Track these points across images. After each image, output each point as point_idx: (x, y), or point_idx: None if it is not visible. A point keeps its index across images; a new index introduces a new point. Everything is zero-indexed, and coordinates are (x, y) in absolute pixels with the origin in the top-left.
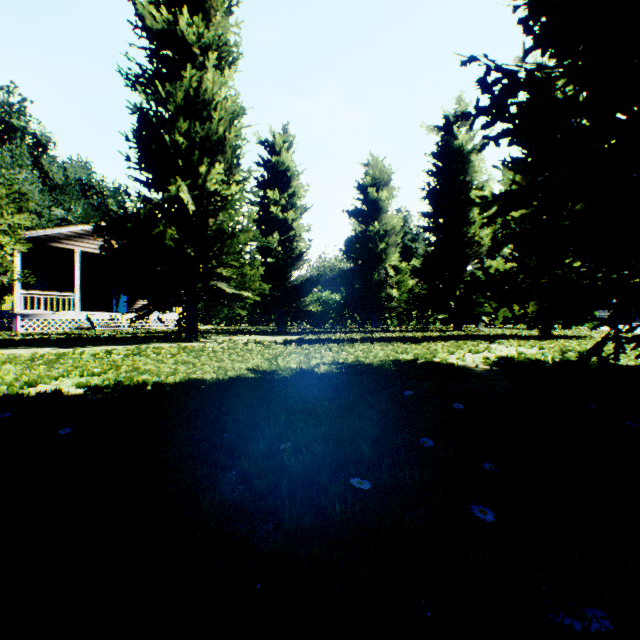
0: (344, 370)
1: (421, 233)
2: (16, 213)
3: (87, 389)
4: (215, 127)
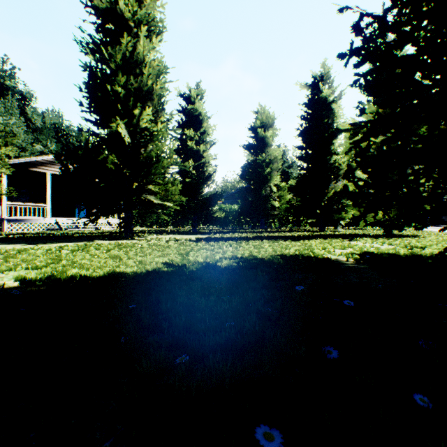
0: (242, 264)
1: (295, 162)
2: (3, 146)
3: (21, 282)
4: (145, 80)
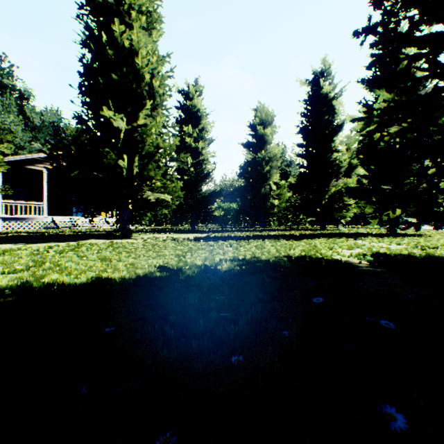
0: (245, 268)
1: (293, 161)
2: None
3: None
4: (142, 74)
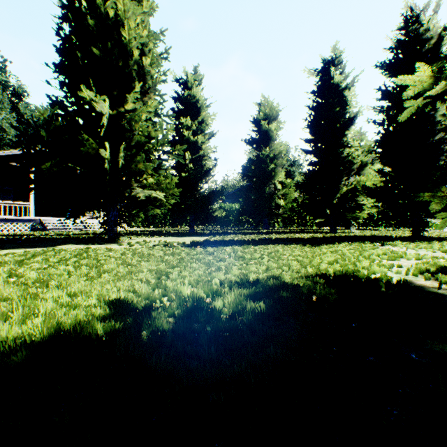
0: (266, 308)
1: (297, 160)
2: None
3: None
4: (129, 49)
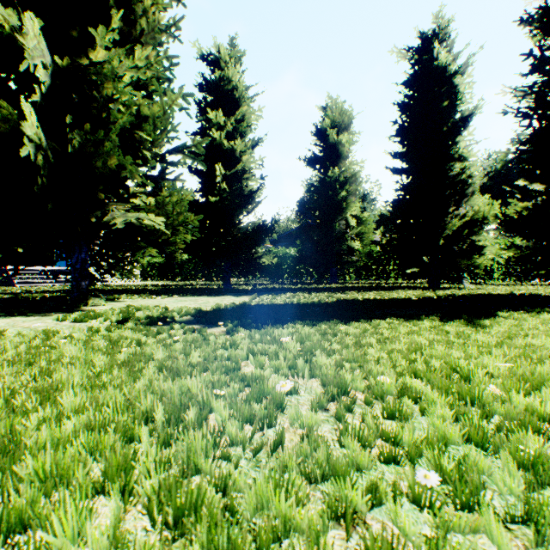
0: None
1: (368, 194)
2: None
3: None
4: None
